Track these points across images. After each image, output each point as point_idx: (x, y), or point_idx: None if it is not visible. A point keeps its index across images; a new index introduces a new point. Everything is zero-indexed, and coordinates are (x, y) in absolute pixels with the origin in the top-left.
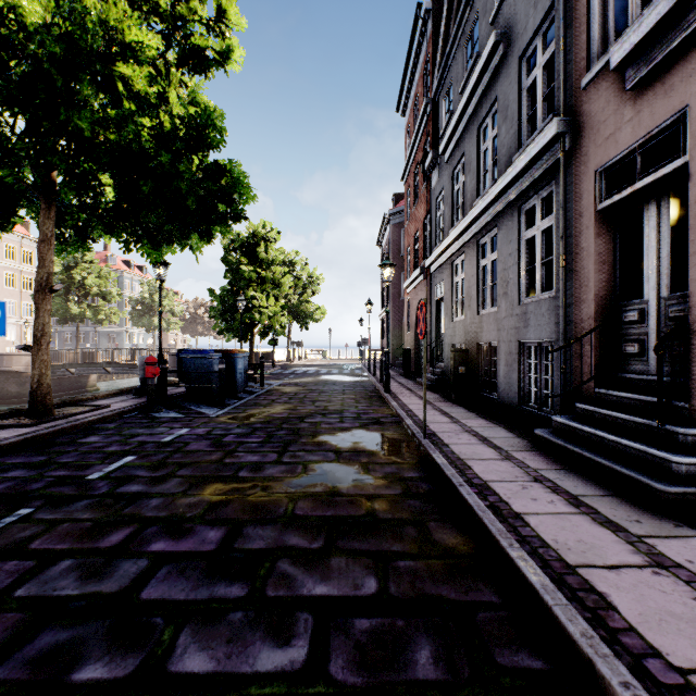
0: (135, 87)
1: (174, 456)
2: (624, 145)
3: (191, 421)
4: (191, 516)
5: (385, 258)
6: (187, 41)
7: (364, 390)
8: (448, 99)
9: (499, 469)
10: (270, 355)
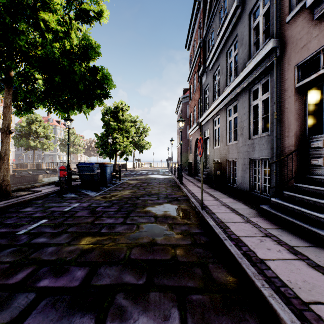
0: (51, 26)
1: (68, 219)
2: (313, 50)
3: (81, 199)
4: (69, 259)
5: (180, 117)
6: (80, 6)
7: (170, 182)
8: (211, 39)
9: (245, 228)
10: (125, 165)
